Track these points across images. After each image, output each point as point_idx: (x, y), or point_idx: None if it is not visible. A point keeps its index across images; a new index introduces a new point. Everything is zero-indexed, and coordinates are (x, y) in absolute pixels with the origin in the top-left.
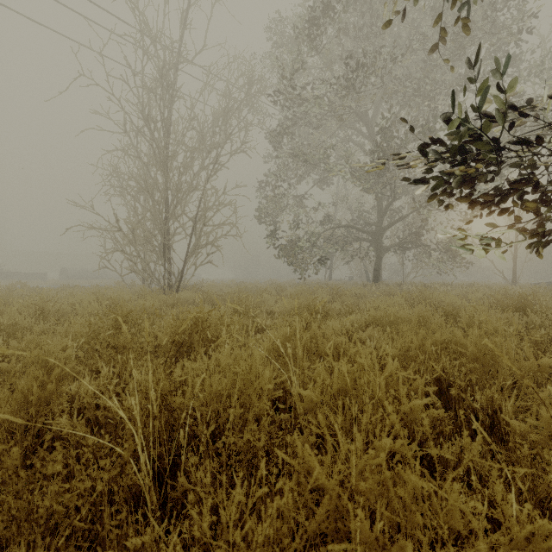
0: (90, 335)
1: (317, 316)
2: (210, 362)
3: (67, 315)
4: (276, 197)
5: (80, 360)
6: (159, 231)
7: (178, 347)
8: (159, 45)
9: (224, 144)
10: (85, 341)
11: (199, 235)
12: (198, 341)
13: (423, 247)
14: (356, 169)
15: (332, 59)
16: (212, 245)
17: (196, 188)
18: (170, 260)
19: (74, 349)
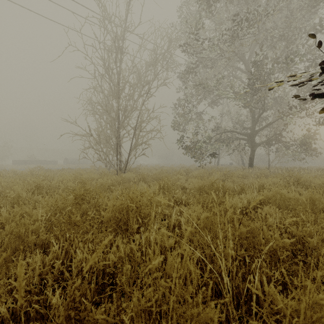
0: (61, 207)
1: (219, 194)
2: (142, 240)
3: (54, 189)
4: (184, 113)
5: (54, 223)
6: (114, 136)
7: (118, 222)
8: (114, 23)
9: (153, 81)
10: (52, 215)
11: (137, 137)
12: (133, 217)
13: (284, 143)
14: (237, 93)
15: (221, 21)
16: (145, 143)
17: (135, 108)
18: (120, 153)
19: (42, 221)
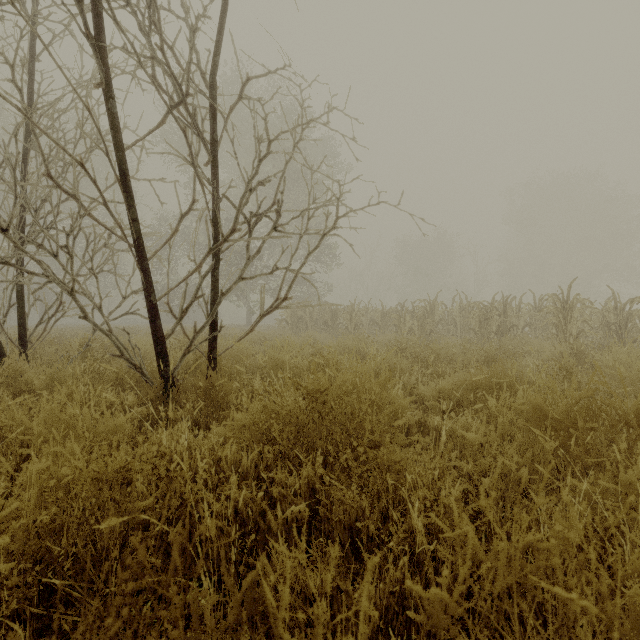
0: None
1: None
2: None
3: None
4: None
5: None
6: None
7: None
8: None
9: None
10: None
11: None
12: None
13: None
14: None
15: None
16: None
17: None
18: None
19: None
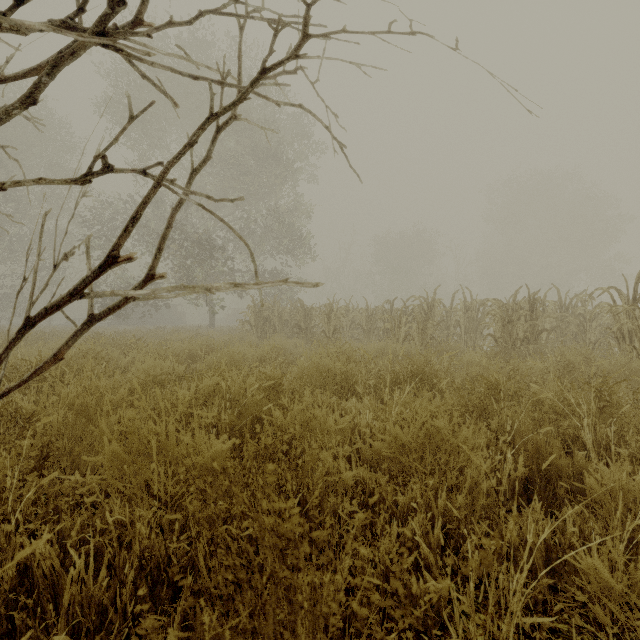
0: None
1: None
2: None
3: None
4: None
5: None
6: None
7: None
8: None
9: None
10: None
11: None
12: None
13: None
14: None
15: None
16: None
17: None
18: None
19: None
